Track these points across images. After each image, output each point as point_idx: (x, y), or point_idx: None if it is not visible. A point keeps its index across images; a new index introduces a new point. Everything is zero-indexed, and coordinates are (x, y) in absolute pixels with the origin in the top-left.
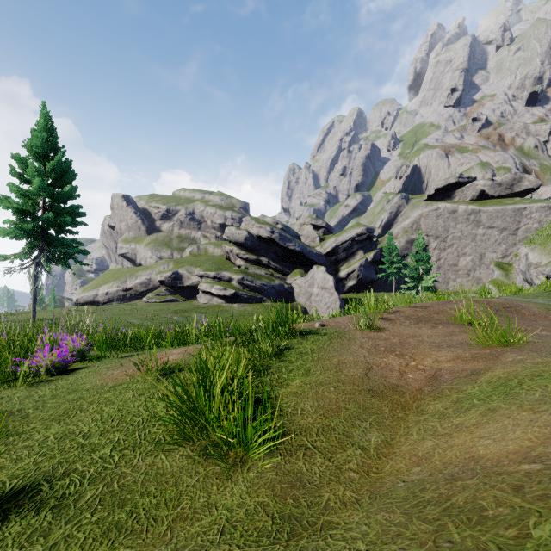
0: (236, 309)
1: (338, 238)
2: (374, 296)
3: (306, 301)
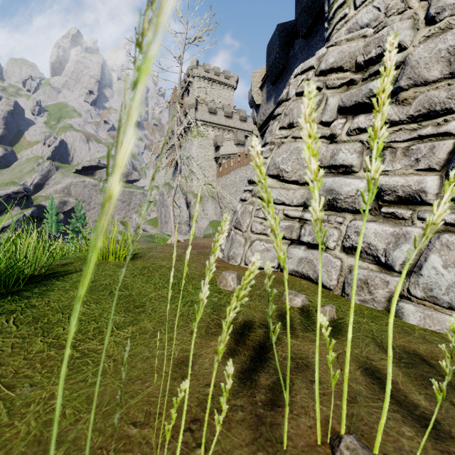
0: None
1: None
2: None
3: None
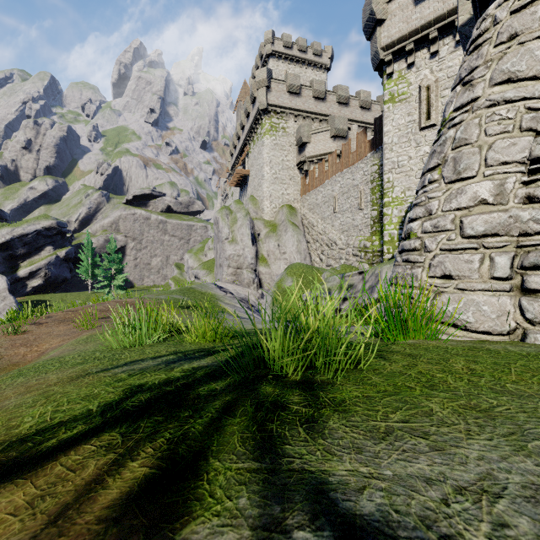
0: None
1: (16, 229)
2: (66, 296)
3: None
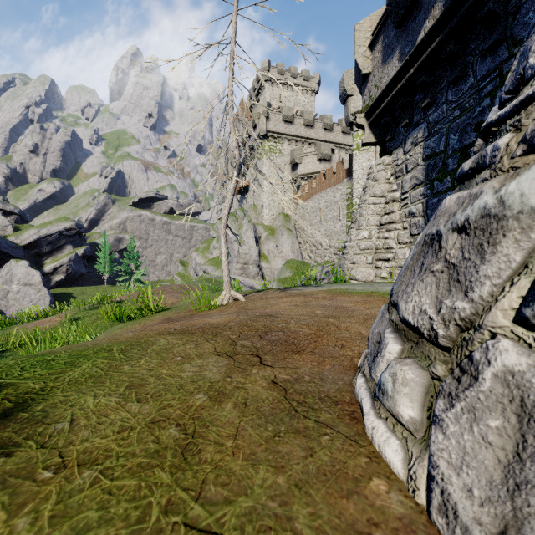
0: None
1: (42, 230)
2: (86, 289)
3: None
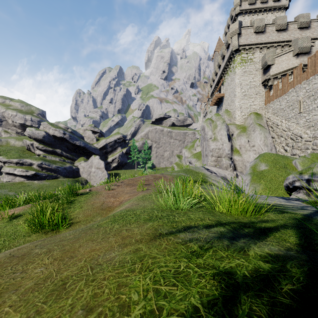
0: (36, 184)
1: (107, 139)
2: (126, 171)
3: (87, 176)
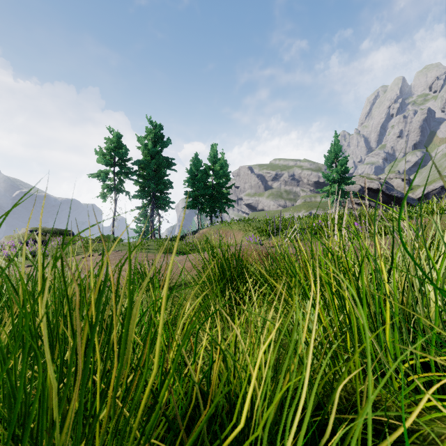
0: None
1: (429, 186)
2: None
3: None
